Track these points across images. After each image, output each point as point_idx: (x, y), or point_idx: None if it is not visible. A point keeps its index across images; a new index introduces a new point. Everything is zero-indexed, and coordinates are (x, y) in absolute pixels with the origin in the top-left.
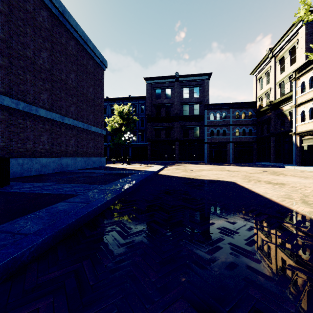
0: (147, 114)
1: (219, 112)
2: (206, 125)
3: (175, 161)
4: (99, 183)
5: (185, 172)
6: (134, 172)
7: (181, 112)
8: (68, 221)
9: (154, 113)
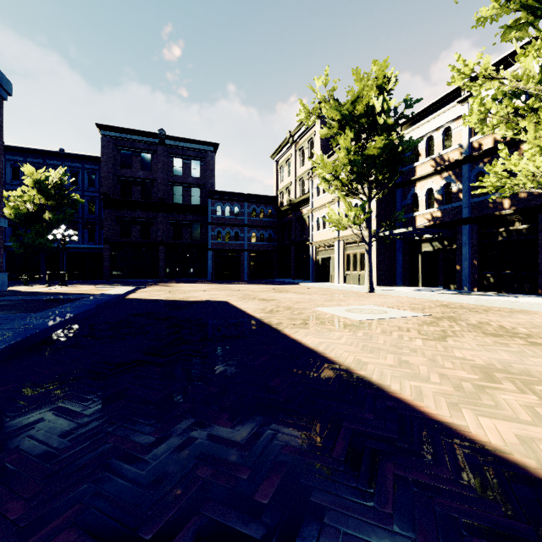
0: (104, 192)
1: (230, 205)
2: (211, 223)
3: (159, 278)
4: (21, 312)
5: (171, 294)
6: (81, 296)
7: (170, 198)
8: (18, 338)
9: (119, 193)
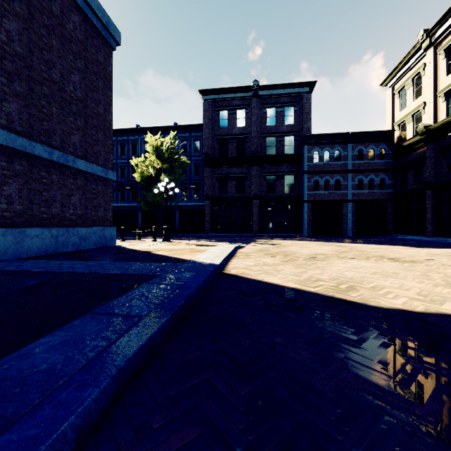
0: (205, 152)
1: (329, 149)
2: (307, 172)
3: (252, 233)
4: None
5: (292, 264)
6: (155, 270)
7: (263, 150)
8: None
9: (217, 152)
